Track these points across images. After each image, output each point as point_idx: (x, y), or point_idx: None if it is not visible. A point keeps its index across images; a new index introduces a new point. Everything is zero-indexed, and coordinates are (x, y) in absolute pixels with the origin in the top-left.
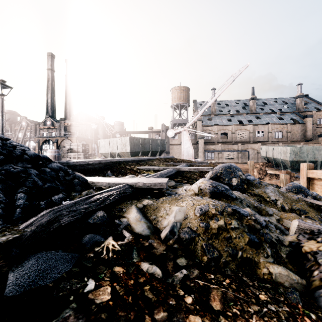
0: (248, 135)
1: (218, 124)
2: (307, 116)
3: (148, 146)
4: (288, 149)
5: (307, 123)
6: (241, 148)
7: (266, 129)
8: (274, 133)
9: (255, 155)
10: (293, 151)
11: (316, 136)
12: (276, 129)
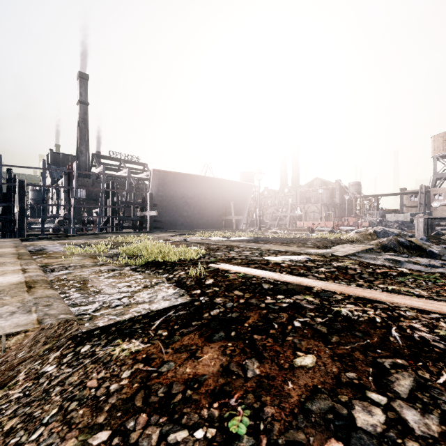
0: None
1: None
2: None
3: None
4: None
5: None
6: None
7: None
8: None
9: None
10: None
11: None
12: None
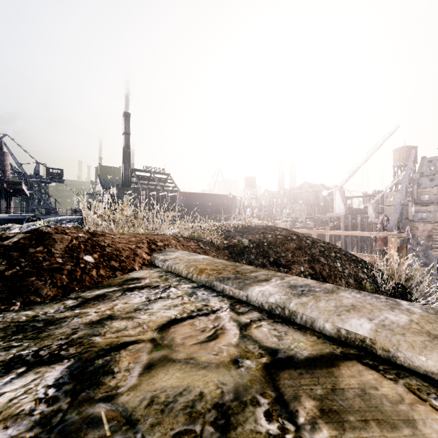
0: None
1: None
2: None
3: None
4: None
5: None
6: None
7: None
8: None
9: None
10: None
11: None
12: None
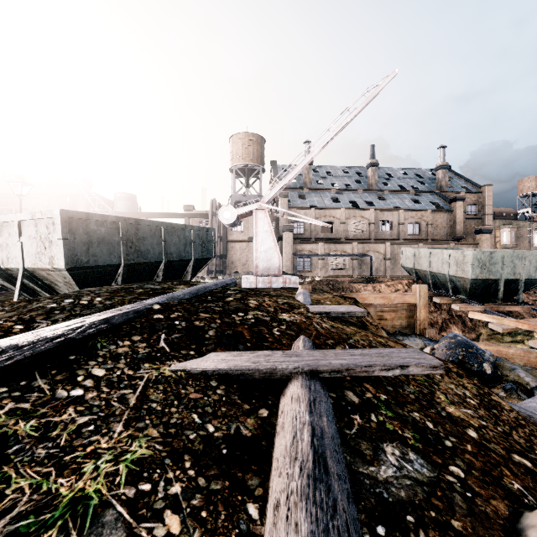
0: (367, 228)
1: (315, 205)
2: (456, 200)
3: (155, 245)
4: (467, 256)
5: (457, 211)
6: (357, 251)
7: (395, 217)
8: (408, 225)
9: (380, 263)
10: (478, 259)
11: (465, 233)
12: (411, 218)
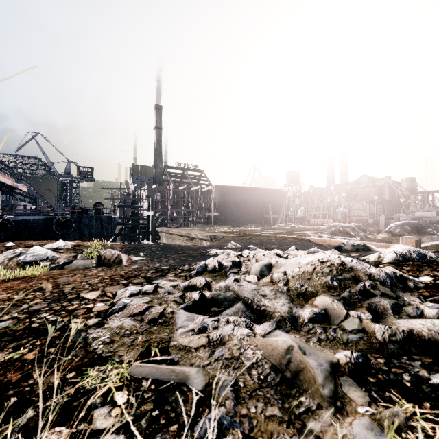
0: None
1: None
2: None
3: None
4: None
5: None
6: None
7: None
8: None
9: None
10: None
11: None
12: None
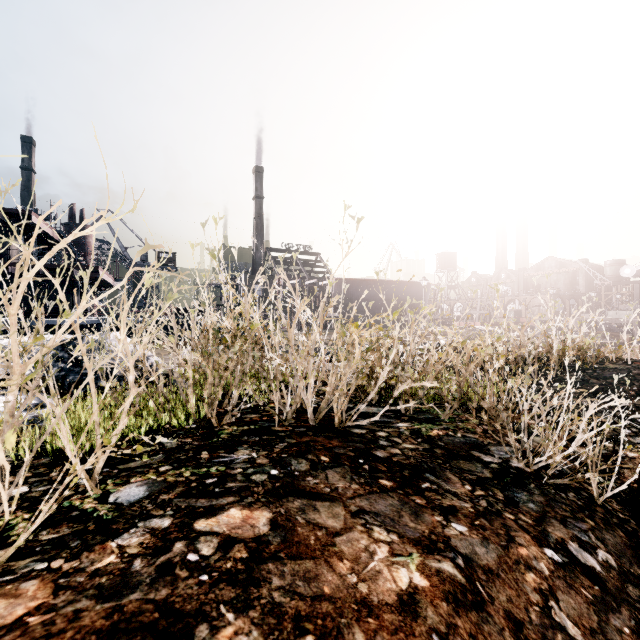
0: None
1: None
2: None
3: None
4: None
5: None
6: None
7: None
8: None
9: None
10: None
11: None
12: None
